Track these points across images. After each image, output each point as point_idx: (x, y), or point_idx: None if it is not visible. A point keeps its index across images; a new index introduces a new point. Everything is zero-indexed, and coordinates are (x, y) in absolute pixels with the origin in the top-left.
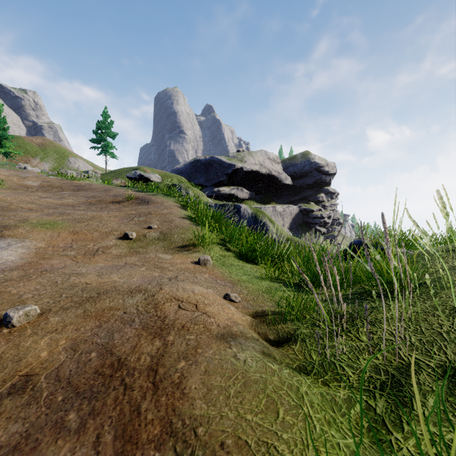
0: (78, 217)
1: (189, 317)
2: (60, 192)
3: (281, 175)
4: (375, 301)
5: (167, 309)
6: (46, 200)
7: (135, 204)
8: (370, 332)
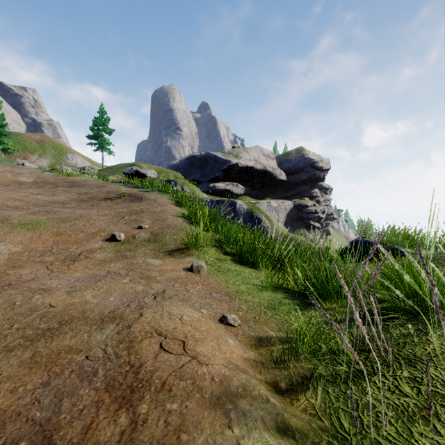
0: (65, 216)
1: (172, 366)
2: (54, 188)
3: (275, 171)
4: (403, 324)
5: (144, 351)
6: (36, 197)
7: (127, 201)
8: (412, 378)
